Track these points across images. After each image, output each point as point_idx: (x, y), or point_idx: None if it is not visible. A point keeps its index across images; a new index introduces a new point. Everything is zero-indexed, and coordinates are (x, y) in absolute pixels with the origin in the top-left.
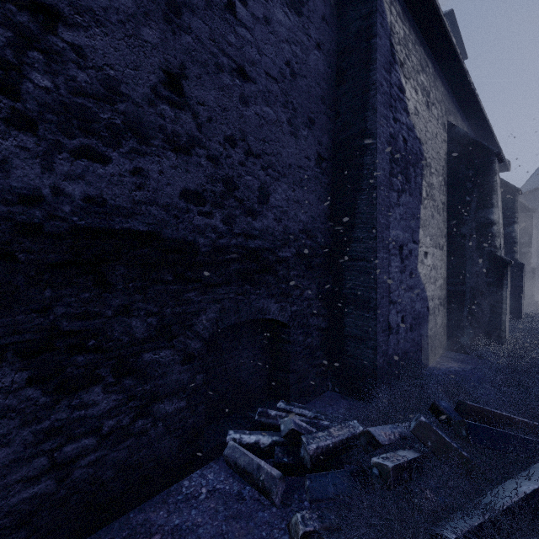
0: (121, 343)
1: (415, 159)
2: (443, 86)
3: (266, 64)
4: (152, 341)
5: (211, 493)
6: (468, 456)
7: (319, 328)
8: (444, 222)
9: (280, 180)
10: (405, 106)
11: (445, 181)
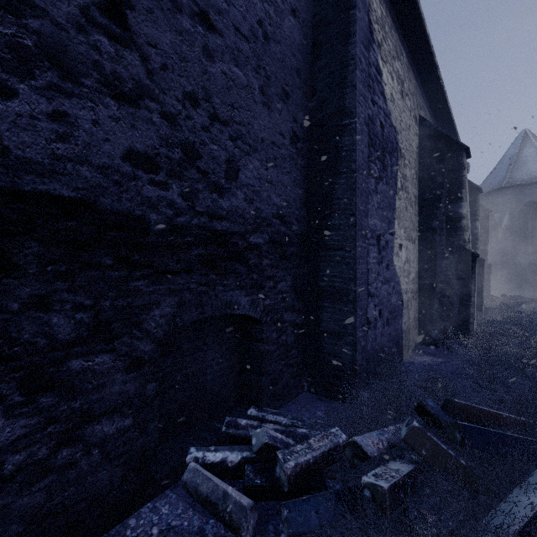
0: (35, 347)
1: (391, 147)
2: (415, 79)
3: (235, 17)
4: (82, 344)
5: (164, 533)
6: (467, 464)
7: (294, 323)
8: (416, 216)
9: (251, 155)
10: (382, 90)
11: (417, 175)
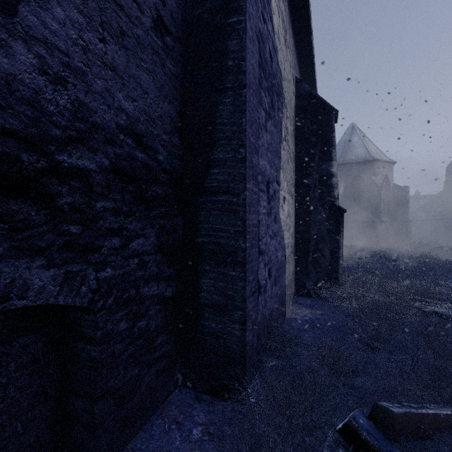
0: None
1: (278, 89)
2: (293, 39)
3: None
4: None
5: None
6: None
7: (161, 298)
8: (293, 172)
9: None
10: (271, 15)
11: (294, 133)
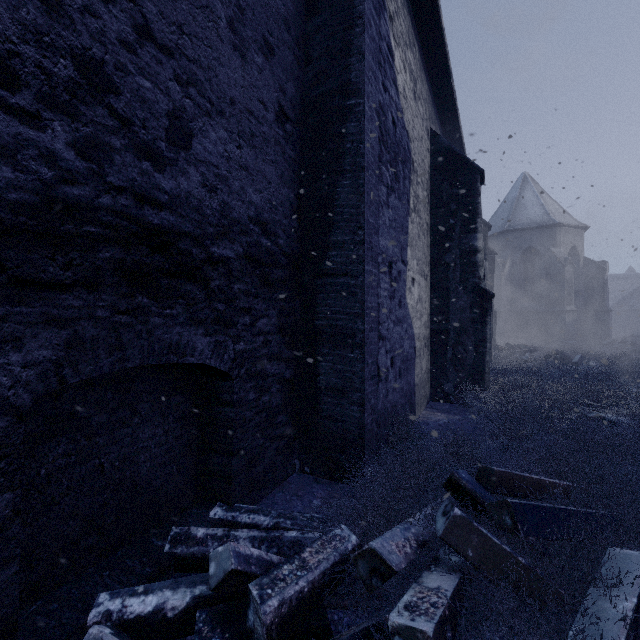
0: None
1: (404, 155)
2: (427, 84)
3: None
4: None
5: None
6: (527, 562)
7: (281, 378)
8: (428, 248)
9: (213, 118)
10: (394, 78)
11: (429, 199)
